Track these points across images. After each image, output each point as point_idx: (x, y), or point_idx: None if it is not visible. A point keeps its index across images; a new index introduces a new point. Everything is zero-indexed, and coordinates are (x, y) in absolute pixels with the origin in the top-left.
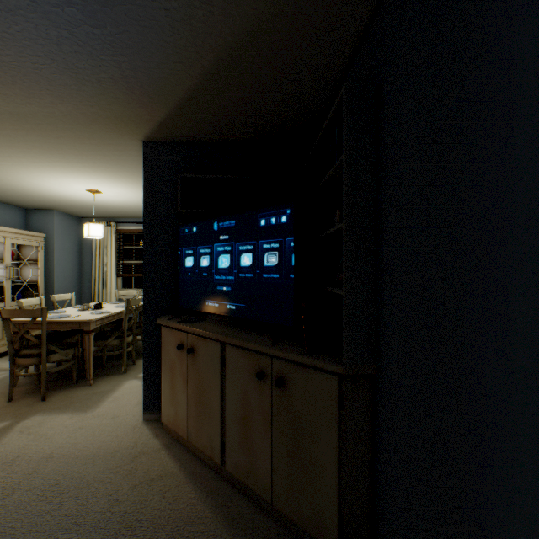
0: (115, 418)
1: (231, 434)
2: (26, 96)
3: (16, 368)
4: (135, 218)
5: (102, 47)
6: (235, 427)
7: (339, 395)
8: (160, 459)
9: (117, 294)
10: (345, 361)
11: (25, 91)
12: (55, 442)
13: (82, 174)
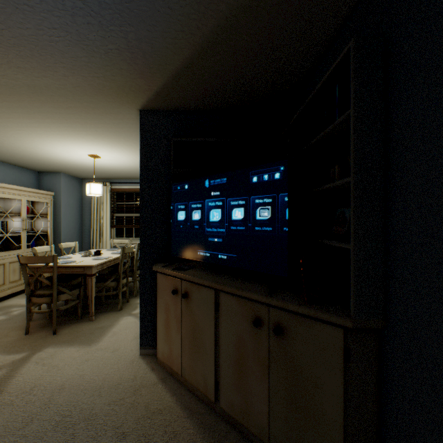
0: (116, 352)
1: (225, 375)
2: (42, 69)
3: (31, 305)
4: (125, 179)
5: (112, 17)
6: (229, 368)
7: (344, 347)
8: (158, 393)
9: (112, 242)
10: (353, 315)
11: (41, 64)
12: (65, 373)
13: (86, 141)
